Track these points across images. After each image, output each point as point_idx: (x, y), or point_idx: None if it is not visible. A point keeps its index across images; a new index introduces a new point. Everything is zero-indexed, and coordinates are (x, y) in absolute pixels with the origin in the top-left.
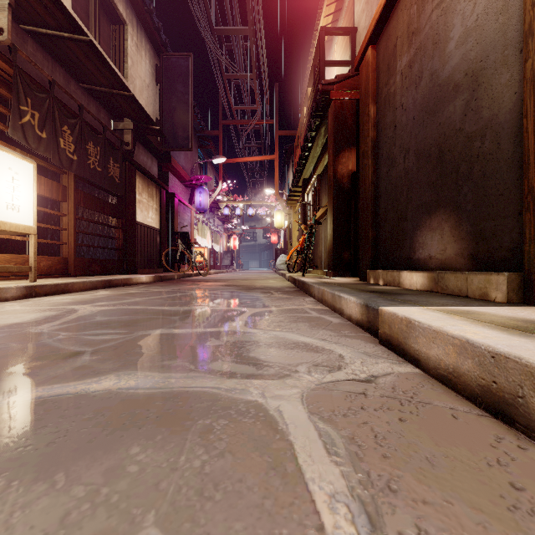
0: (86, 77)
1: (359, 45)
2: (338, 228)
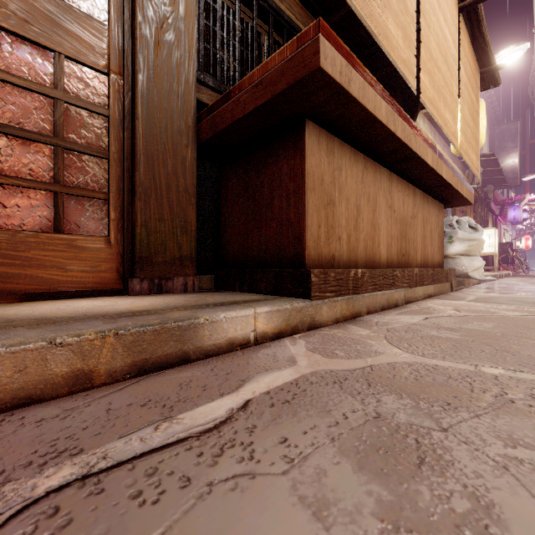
0: None
1: None
2: None
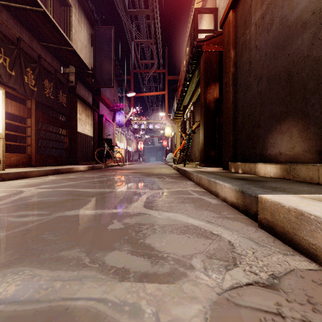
0: (44, 37)
1: (219, 19)
2: (207, 135)
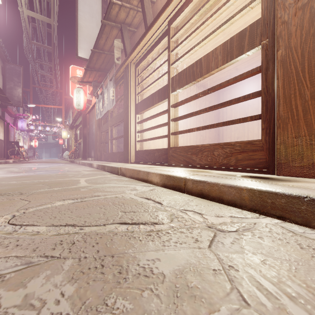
0: None
1: None
2: (84, 147)
